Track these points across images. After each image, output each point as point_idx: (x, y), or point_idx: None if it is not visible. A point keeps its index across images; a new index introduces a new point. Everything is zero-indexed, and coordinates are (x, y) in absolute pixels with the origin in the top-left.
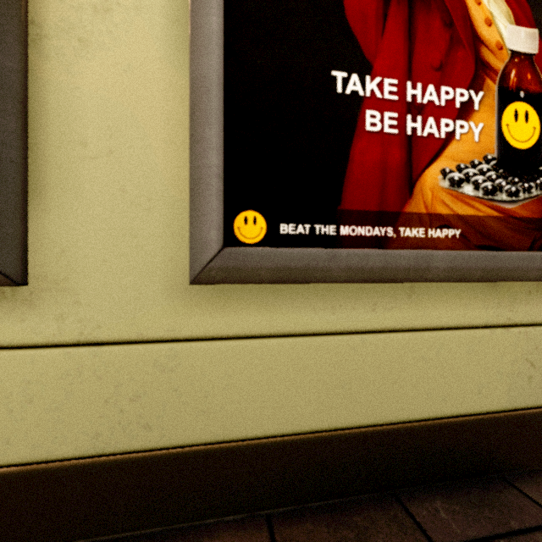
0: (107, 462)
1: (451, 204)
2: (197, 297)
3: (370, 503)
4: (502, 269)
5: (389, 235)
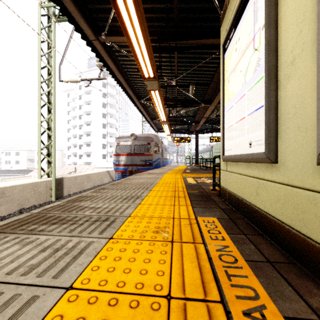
0: (294, 232)
1: None
2: None
3: None
4: None
5: None
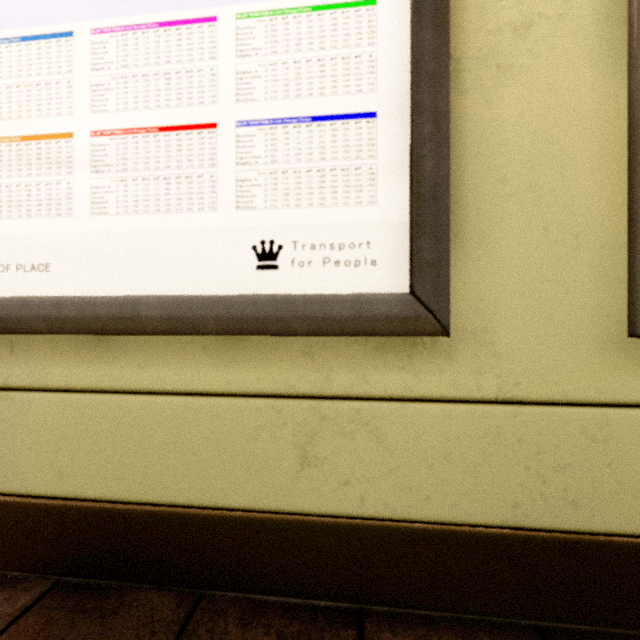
0: (527, 537)
1: None
2: (636, 354)
3: None
4: None
5: None
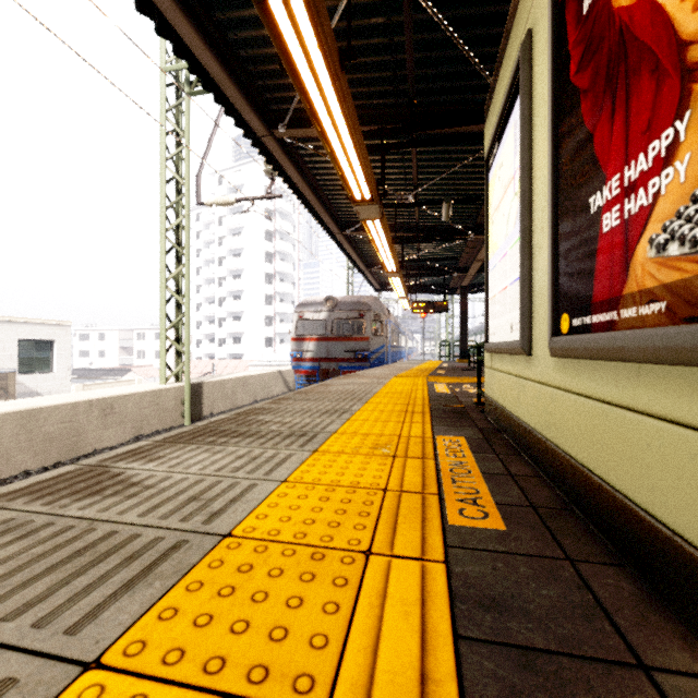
0: (542, 440)
1: (657, 274)
2: (558, 365)
3: (607, 550)
4: (688, 350)
5: (614, 319)
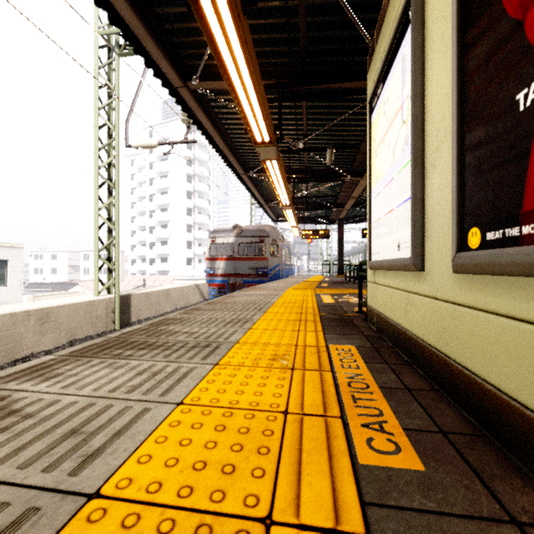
0: (438, 354)
1: None
2: (460, 281)
3: None
4: None
5: None
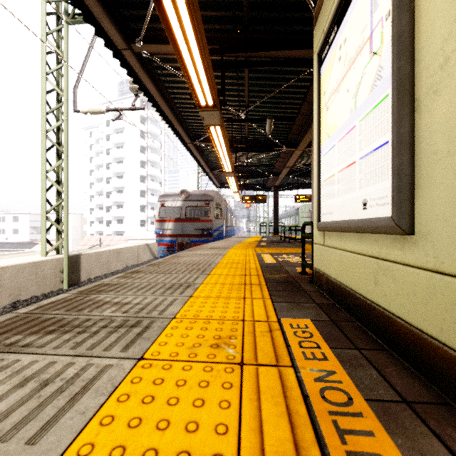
0: (446, 350)
1: None
2: None
3: None
4: None
5: None
